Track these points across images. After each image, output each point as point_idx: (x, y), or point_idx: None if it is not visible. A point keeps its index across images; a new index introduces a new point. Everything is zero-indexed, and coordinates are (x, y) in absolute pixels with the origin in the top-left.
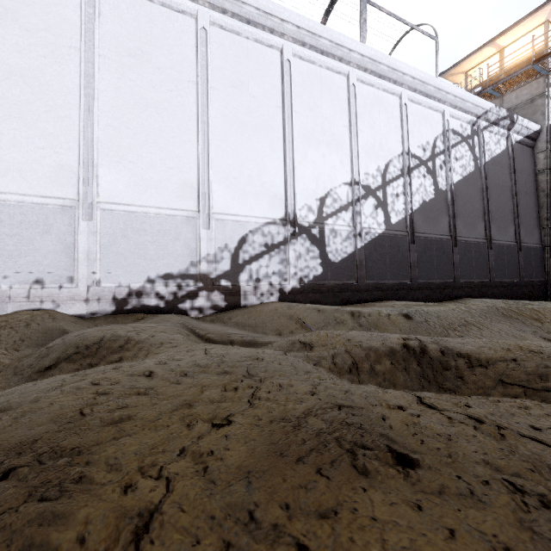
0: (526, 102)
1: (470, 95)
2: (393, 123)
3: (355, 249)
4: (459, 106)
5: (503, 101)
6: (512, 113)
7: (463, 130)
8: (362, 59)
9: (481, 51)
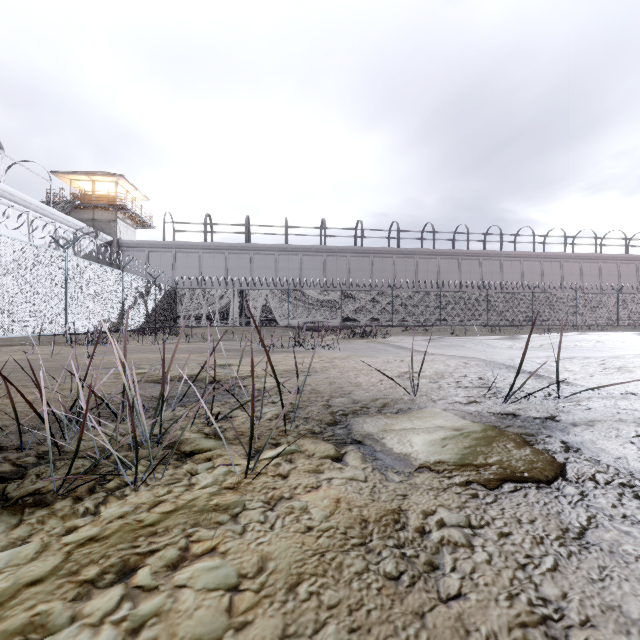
0: (107, 221)
1: (72, 219)
2: (24, 230)
3: (1, 306)
4: (66, 223)
5: (95, 213)
6: (97, 230)
7: (68, 236)
8: (4, 193)
9: (81, 176)
